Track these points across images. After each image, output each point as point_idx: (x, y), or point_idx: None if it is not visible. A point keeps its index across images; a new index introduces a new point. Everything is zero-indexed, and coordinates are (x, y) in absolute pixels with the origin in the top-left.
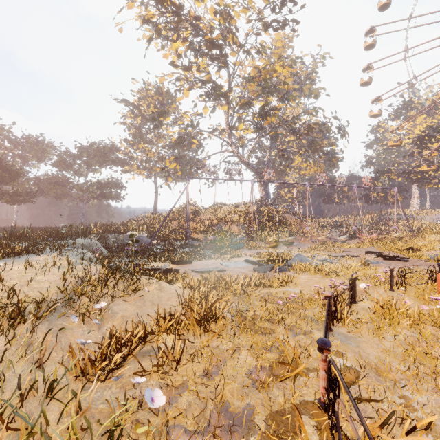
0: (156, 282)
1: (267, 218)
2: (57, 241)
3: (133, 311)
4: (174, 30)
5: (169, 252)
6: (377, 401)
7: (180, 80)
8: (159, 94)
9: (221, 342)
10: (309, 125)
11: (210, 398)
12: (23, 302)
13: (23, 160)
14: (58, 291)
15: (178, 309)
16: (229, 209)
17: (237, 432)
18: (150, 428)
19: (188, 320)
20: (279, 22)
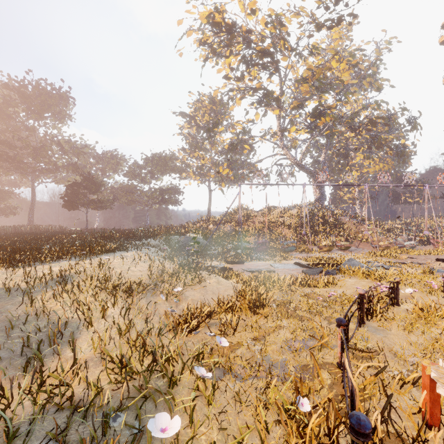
0: (215, 277)
1: (321, 222)
2: (134, 241)
3: (199, 297)
4: (228, 46)
5: (223, 253)
6: (366, 352)
7: (232, 91)
8: (212, 103)
9: (267, 321)
10: (370, 120)
11: (257, 350)
12: (129, 283)
13: (103, 172)
14: (147, 278)
15: (233, 298)
16: (281, 212)
17: (275, 371)
18: (219, 358)
19: (241, 306)
20: (333, 20)
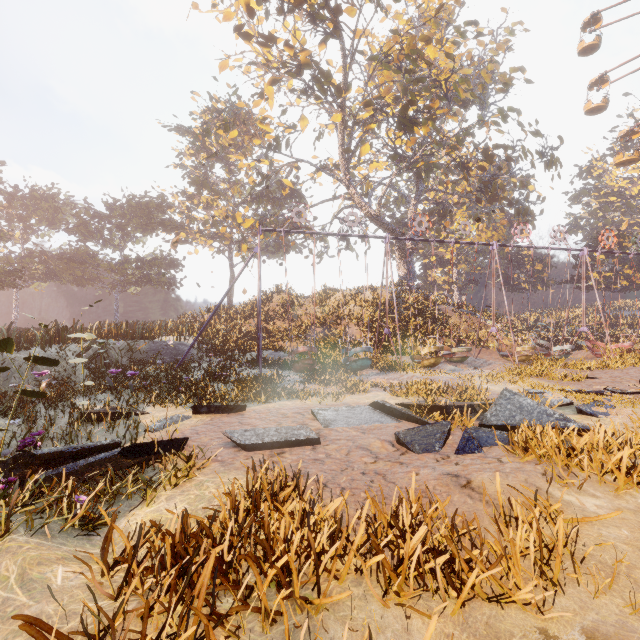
0: None
1: (413, 313)
2: None
3: None
4: None
5: (211, 379)
6: None
7: (255, 63)
8: (234, 116)
9: None
10: (485, 150)
11: None
12: None
13: (25, 224)
14: None
15: None
16: (346, 297)
17: None
18: None
19: None
20: None
